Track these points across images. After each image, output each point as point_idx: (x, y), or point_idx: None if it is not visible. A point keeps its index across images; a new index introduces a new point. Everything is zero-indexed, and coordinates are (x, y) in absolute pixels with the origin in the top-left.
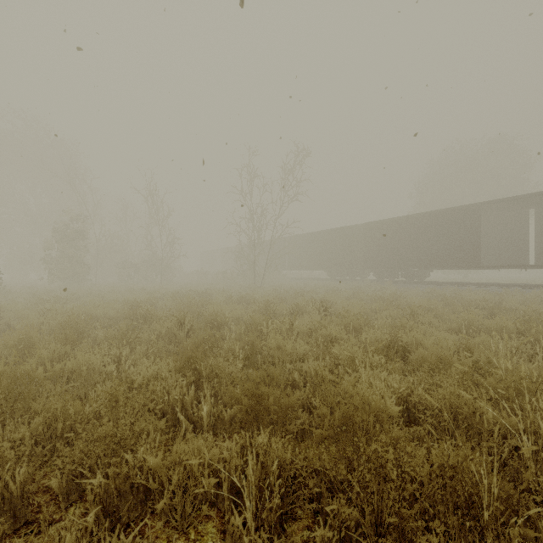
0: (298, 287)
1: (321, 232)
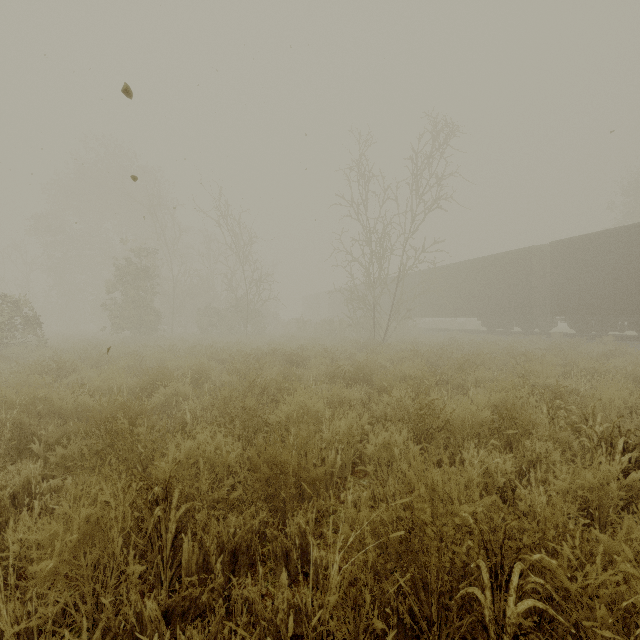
0: (446, 345)
1: (472, 262)
